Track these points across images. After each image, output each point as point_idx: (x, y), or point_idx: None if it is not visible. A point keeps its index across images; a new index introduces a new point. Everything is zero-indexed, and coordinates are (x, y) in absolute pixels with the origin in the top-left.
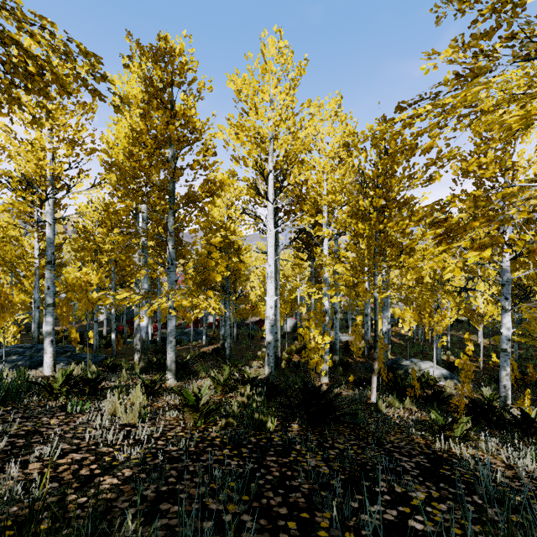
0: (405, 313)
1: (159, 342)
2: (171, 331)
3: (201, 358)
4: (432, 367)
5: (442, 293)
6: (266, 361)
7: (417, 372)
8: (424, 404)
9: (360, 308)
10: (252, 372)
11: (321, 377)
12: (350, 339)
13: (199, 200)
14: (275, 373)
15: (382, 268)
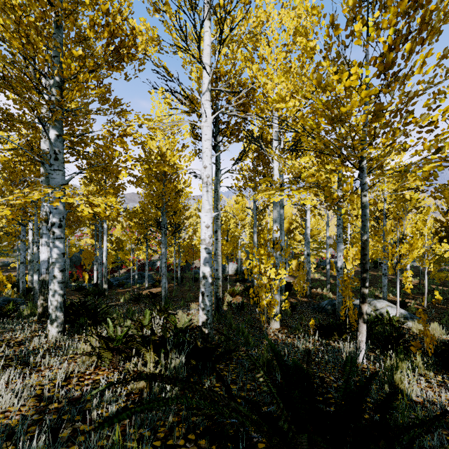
0: (348, 251)
1: (99, 285)
2: (55, 261)
3: (135, 301)
4: (389, 306)
5: (407, 221)
6: (200, 303)
7: (376, 313)
8: (443, 365)
9: (293, 254)
10: (181, 320)
11: (271, 321)
12: (287, 280)
13: (100, 69)
14: (215, 318)
15: (400, 135)
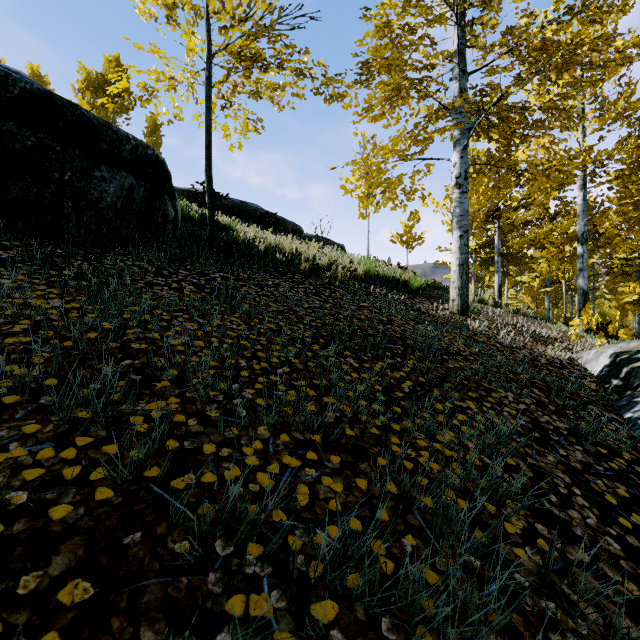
0: None
1: None
2: None
3: None
4: None
5: None
6: None
7: None
8: None
9: None
10: None
11: None
12: None
13: None
14: None
15: None
